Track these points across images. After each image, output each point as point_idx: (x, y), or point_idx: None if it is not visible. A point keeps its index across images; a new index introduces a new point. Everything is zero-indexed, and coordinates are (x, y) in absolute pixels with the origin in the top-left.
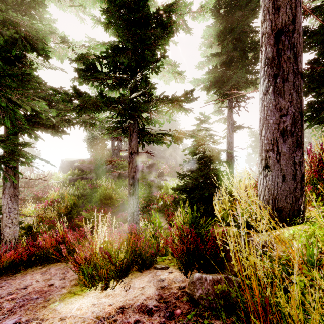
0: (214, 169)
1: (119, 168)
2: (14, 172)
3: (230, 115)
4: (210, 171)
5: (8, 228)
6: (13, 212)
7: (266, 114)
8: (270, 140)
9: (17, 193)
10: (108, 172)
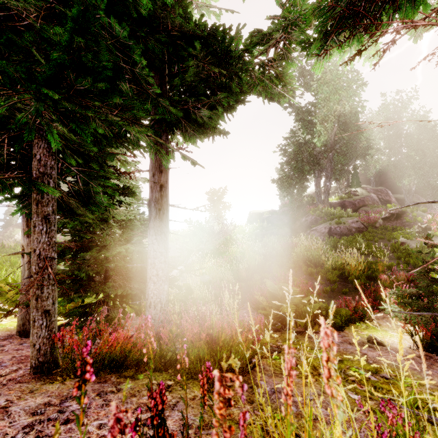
0: None
1: (327, 220)
2: (161, 194)
3: None
4: None
5: (153, 284)
6: (159, 258)
7: None
8: None
9: (165, 228)
10: (308, 228)
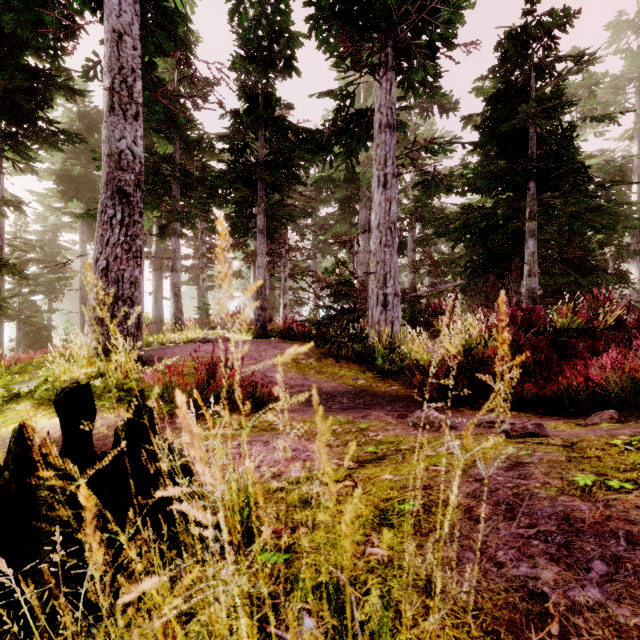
0: (44, 334)
1: None
2: None
3: (50, 302)
4: (43, 336)
5: None
6: None
7: (81, 320)
8: (82, 327)
9: None
10: None
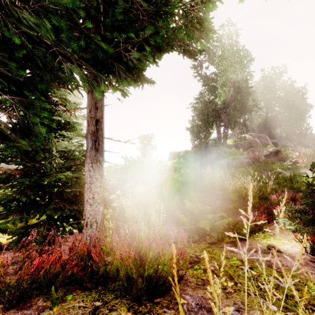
0: None
1: (226, 157)
2: (97, 128)
3: None
4: None
5: (89, 205)
6: (95, 184)
7: None
8: None
9: (100, 157)
10: (212, 162)
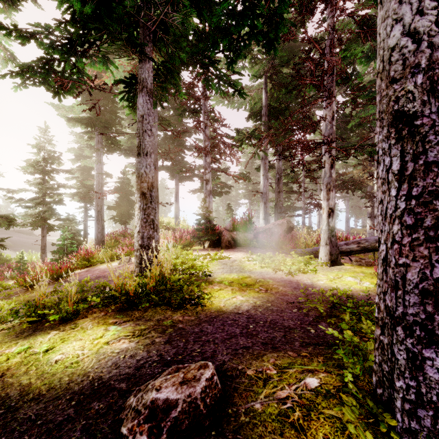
0: (78, 239)
1: None
2: None
3: (86, 210)
4: (76, 240)
5: None
6: None
7: (96, 228)
8: (97, 234)
9: None
10: None
